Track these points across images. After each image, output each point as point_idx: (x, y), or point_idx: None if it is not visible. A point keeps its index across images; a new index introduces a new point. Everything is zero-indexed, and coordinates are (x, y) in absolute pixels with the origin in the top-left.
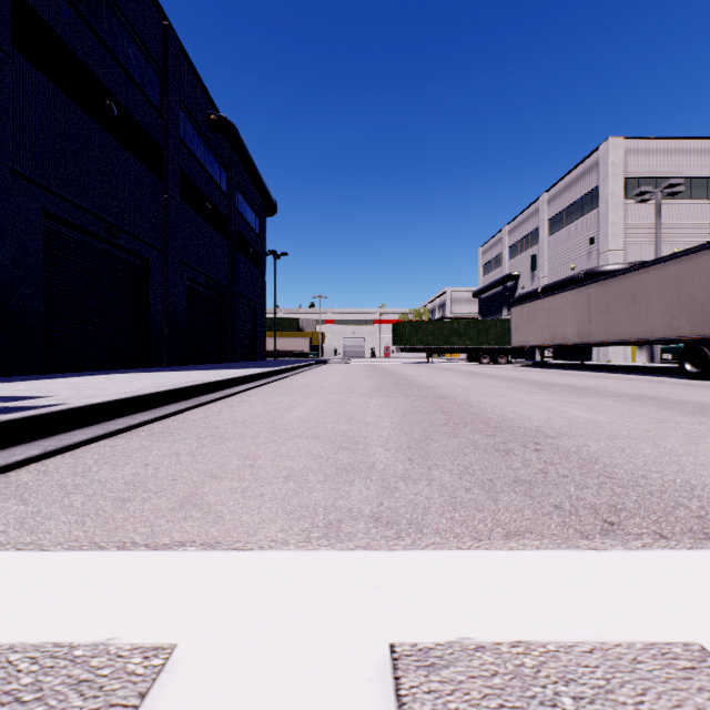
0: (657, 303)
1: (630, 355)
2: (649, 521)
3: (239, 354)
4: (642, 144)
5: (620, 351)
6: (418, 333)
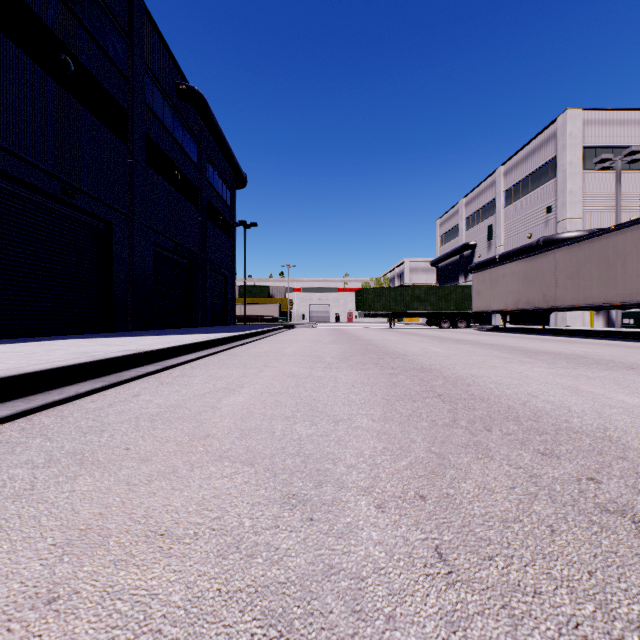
0: (635, 265)
1: (587, 320)
2: None
3: (209, 319)
4: (599, 115)
5: (578, 315)
6: (381, 299)
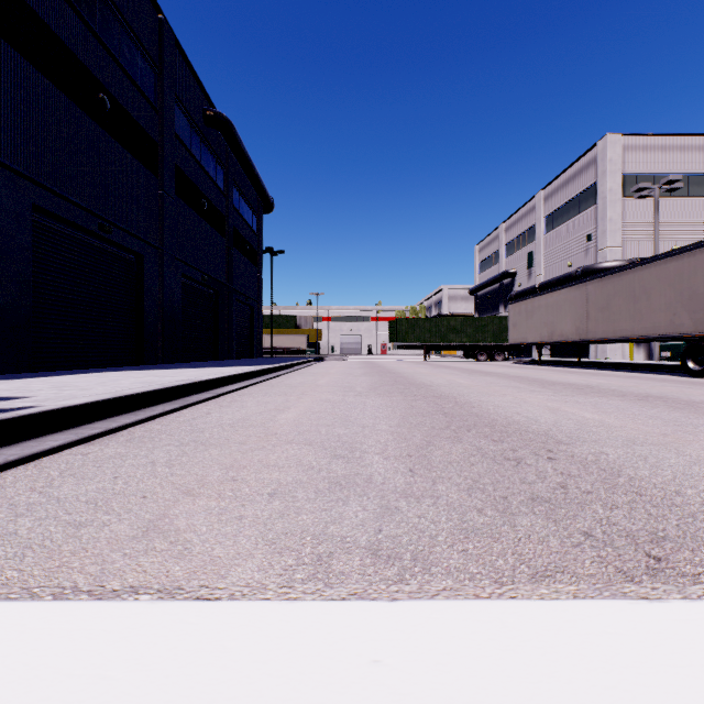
0: (658, 300)
1: (628, 352)
2: (702, 556)
3: (235, 351)
4: (640, 141)
5: (618, 348)
6: (415, 330)
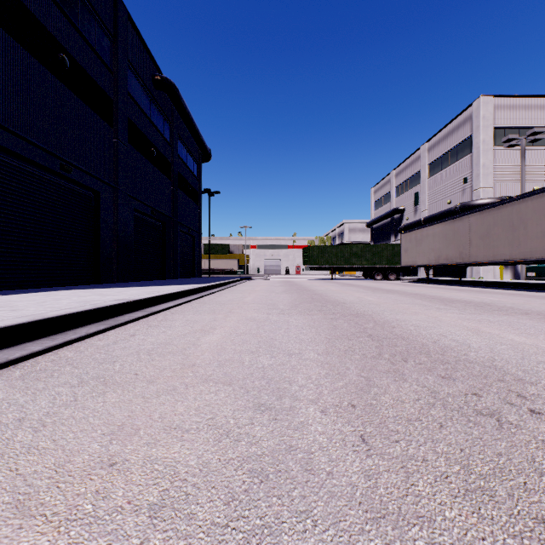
0: (535, 228)
1: (498, 273)
2: None
3: (180, 272)
4: (508, 101)
5: (490, 269)
6: (324, 255)
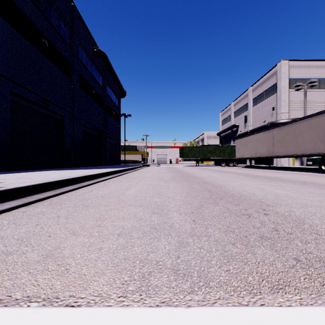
0: (307, 137)
1: (291, 162)
2: None
3: (108, 162)
4: (297, 63)
5: (287, 160)
6: (192, 152)
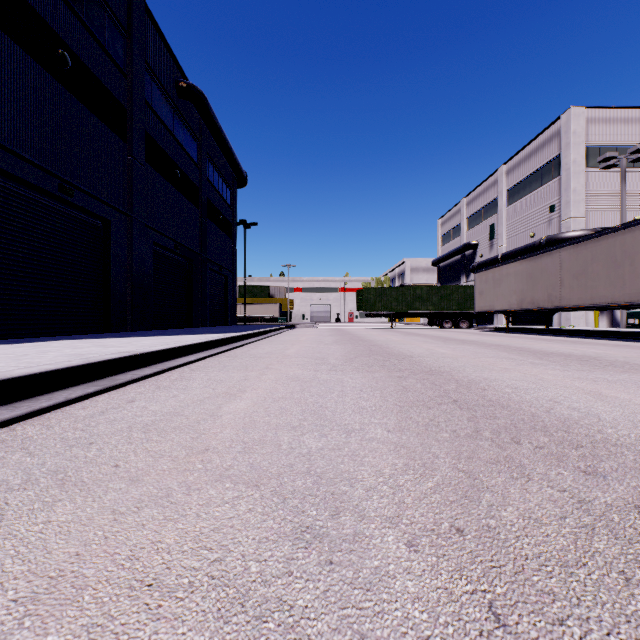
0: None
1: (591, 320)
2: None
3: (209, 319)
4: (603, 114)
5: (582, 316)
6: (383, 299)
